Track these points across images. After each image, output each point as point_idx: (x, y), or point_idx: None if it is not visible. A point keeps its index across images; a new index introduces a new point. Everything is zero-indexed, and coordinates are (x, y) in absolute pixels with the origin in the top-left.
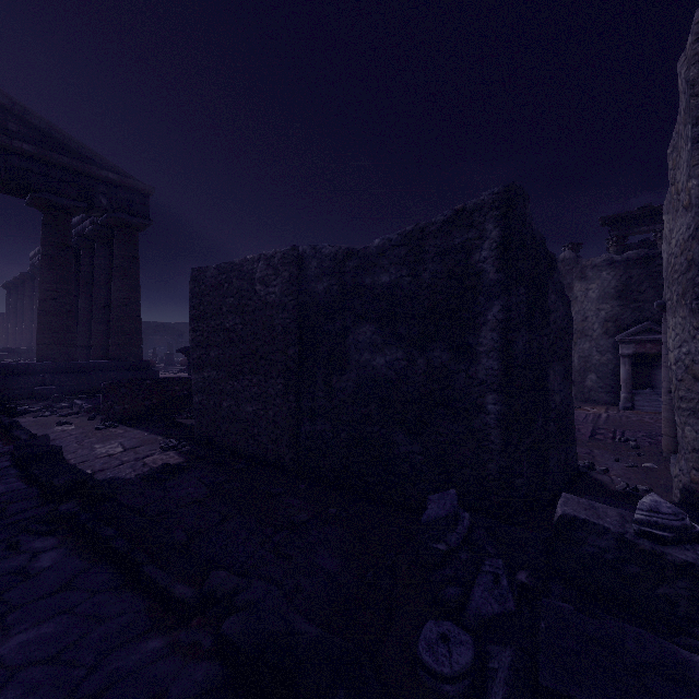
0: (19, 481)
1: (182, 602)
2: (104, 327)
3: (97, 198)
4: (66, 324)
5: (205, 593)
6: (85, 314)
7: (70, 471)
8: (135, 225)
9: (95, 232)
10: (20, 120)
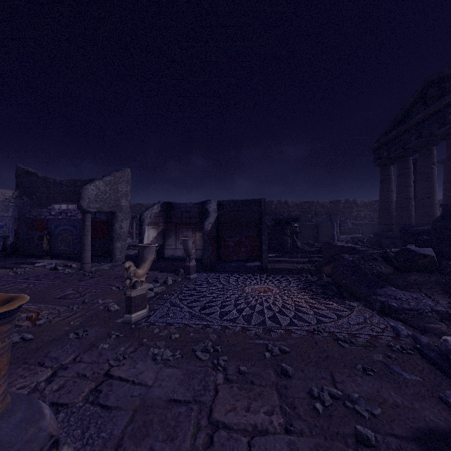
0: None
1: None
2: None
3: None
4: None
5: None
6: None
7: None
8: None
9: None
10: None
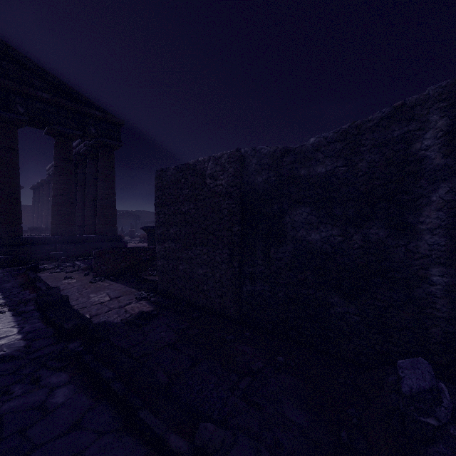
0: (40, 322)
1: (179, 455)
2: (92, 213)
3: (89, 128)
4: (69, 211)
5: (198, 448)
6: (81, 204)
7: (75, 315)
8: (112, 146)
9: (87, 151)
10: (41, 78)
